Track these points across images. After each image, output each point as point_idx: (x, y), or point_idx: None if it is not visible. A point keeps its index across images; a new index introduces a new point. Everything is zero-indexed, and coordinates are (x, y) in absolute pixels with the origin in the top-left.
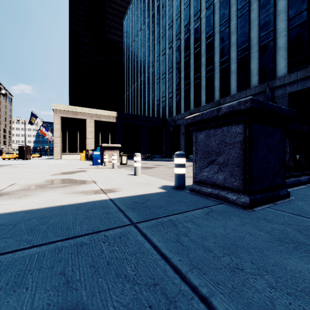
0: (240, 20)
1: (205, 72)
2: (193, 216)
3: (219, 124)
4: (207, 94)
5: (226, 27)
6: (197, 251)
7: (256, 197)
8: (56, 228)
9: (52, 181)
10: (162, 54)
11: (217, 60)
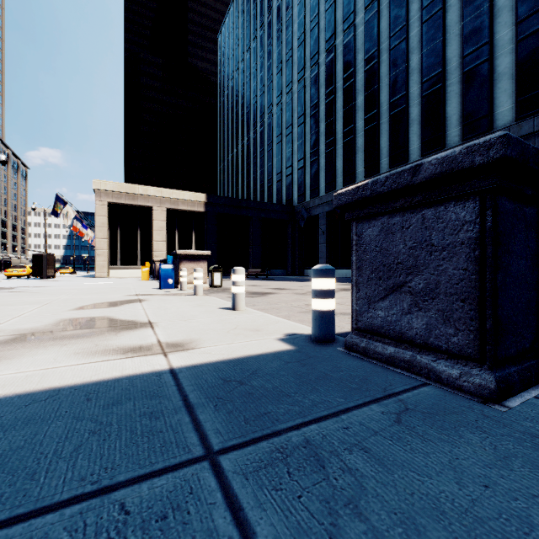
0: (428, 27)
1: (363, 122)
2: (364, 426)
3: (415, 204)
4: (367, 161)
5: (401, 41)
6: None
7: (508, 374)
8: (2, 471)
9: (68, 324)
10: (285, 92)
11: (385, 100)
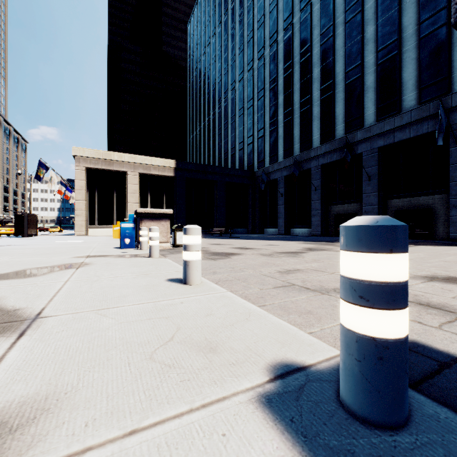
0: None
1: (319, 92)
2: None
3: None
4: (323, 128)
5: (356, 14)
6: None
7: None
8: None
9: None
10: (247, 70)
11: (341, 71)
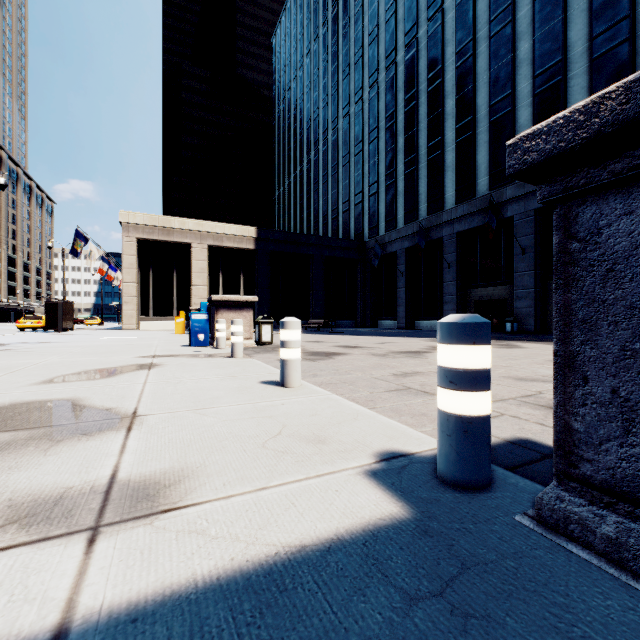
0: (542, 3)
1: (454, 132)
2: None
3: None
4: (459, 181)
5: (505, 25)
6: None
7: None
8: None
9: None
10: (354, 102)
11: (484, 103)
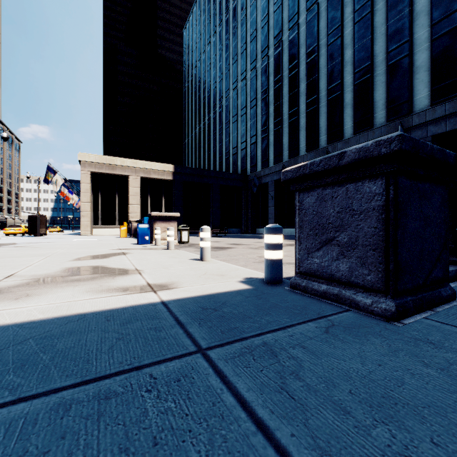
0: (359, 27)
1: (306, 105)
2: (303, 335)
3: (341, 180)
4: (308, 137)
5: (337, 38)
6: (322, 412)
7: (405, 301)
8: (66, 359)
9: (73, 271)
10: (240, 80)
11: (324, 87)
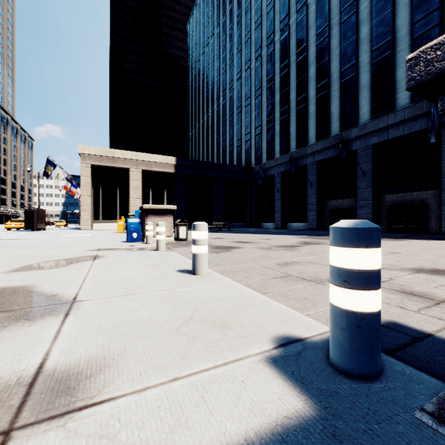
0: None
1: (315, 90)
2: None
3: None
4: (318, 125)
5: (351, 15)
6: None
7: None
8: None
9: None
10: (244, 69)
11: (336, 70)
